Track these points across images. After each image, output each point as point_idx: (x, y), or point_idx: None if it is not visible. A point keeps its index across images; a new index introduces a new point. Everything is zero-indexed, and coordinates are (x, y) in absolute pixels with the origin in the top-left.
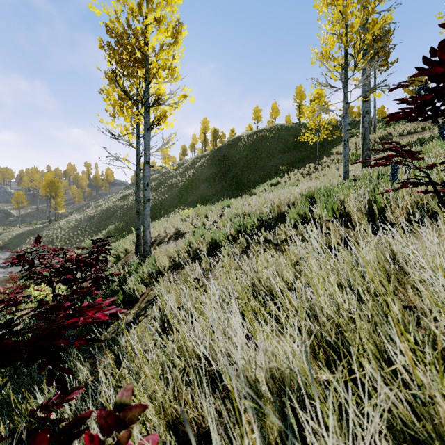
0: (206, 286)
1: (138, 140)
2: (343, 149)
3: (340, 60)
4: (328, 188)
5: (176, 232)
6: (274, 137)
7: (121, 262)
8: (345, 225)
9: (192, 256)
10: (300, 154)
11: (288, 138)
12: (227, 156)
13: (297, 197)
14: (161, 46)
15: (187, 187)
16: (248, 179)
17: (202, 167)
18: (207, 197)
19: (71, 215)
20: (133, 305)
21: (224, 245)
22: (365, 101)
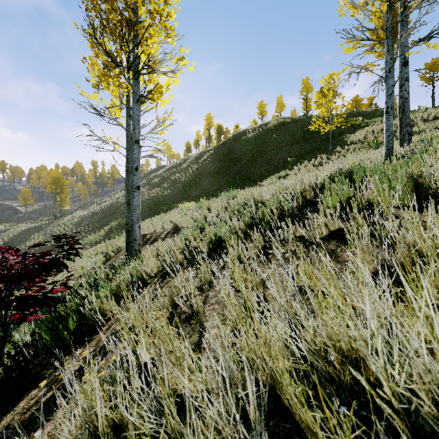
0: (203, 314)
1: (129, 119)
2: (386, 119)
3: None
4: (367, 168)
5: (175, 227)
6: (281, 129)
7: (110, 262)
8: None
9: (189, 257)
10: (309, 146)
11: (296, 130)
12: (232, 151)
13: (326, 182)
14: None
15: (190, 182)
16: (254, 172)
17: (206, 162)
18: (211, 192)
19: (76, 212)
20: (91, 338)
21: (233, 243)
22: (404, 66)
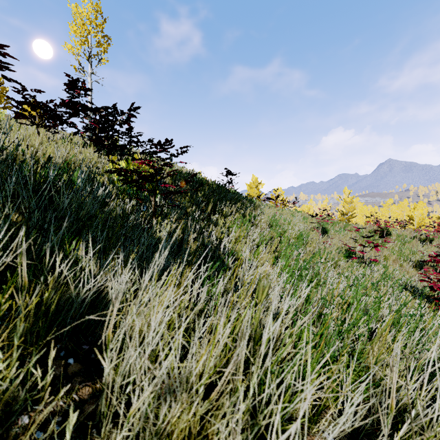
0: None
1: None
2: None
3: None
4: None
5: None
6: None
7: None
8: None
9: None
10: None
11: None
12: None
13: None
14: None
15: None
16: None
17: None
18: None
19: None
20: None
21: None
22: None
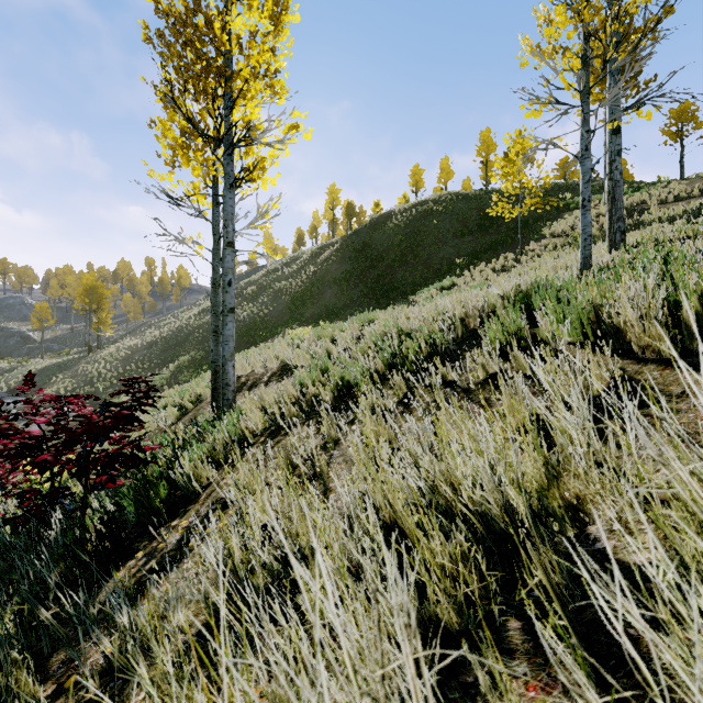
0: (327, 474)
1: (216, 209)
2: (581, 216)
3: (576, 51)
4: (554, 285)
5: (283, 367)
6: (446, 212)
7: (188, 417)
8: (613, 352)
9: (307, 409)
10: (488, 239)
11: (469, 212)
12: (369, 244)
13: (497, 304)
14: (252, 35)
15: (304, 294)
16: (403, 280)
17: (328, 262)
18: (336, 310)
19: (123, 340)
20: (186, 508)
21: (365, 390)
22: (615, 134)
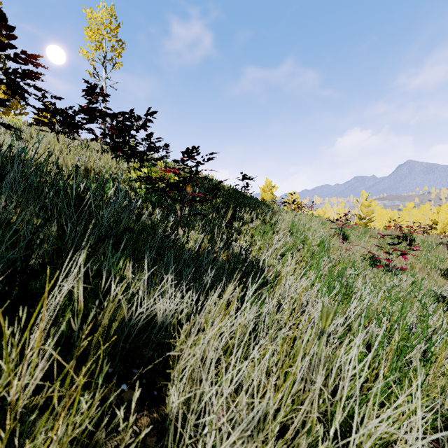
0: None
1: None
2: None
3: None
4: None
5: None
6: None
7: None
8: None
9: None
10: None
11: None
12: None
13: None
14: None
15: None
16: None
17: None
18: None
19: None
20: None
21: None
22: None
